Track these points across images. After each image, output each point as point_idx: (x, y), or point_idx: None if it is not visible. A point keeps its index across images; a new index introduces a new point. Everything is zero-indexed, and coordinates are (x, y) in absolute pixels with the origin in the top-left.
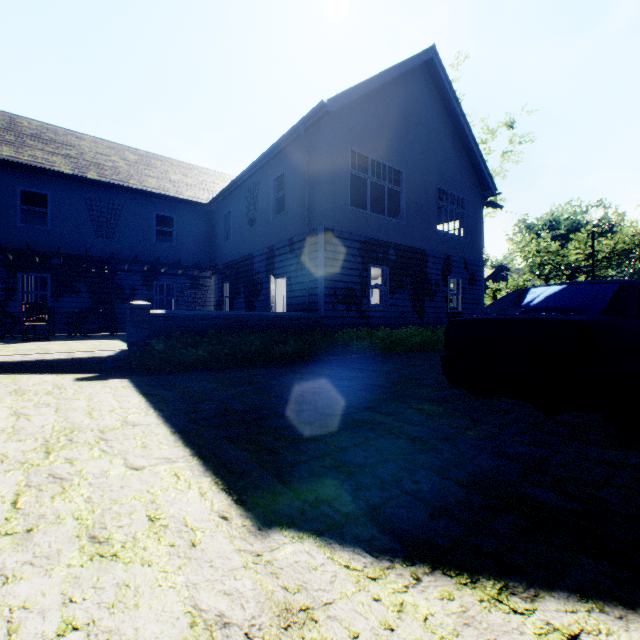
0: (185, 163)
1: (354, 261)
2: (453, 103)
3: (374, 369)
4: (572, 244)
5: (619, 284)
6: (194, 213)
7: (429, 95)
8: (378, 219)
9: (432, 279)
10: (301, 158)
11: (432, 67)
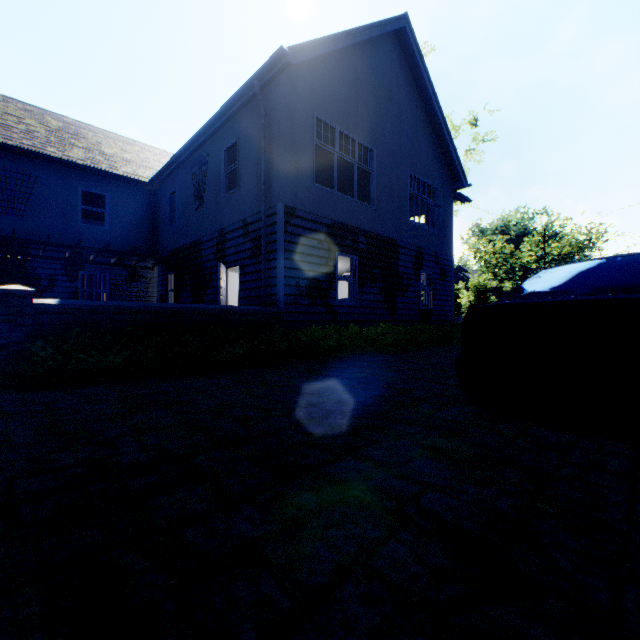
0: (125, 138)
1: (320, 247)
2: (426, 82)
3: (347, 376)
4: (525, 246)
5: None
6: (132, 192)
7: (401, 70)
8: (347, 201)
9: (404, 272)
10: (257, 122)
11: (404, 39)
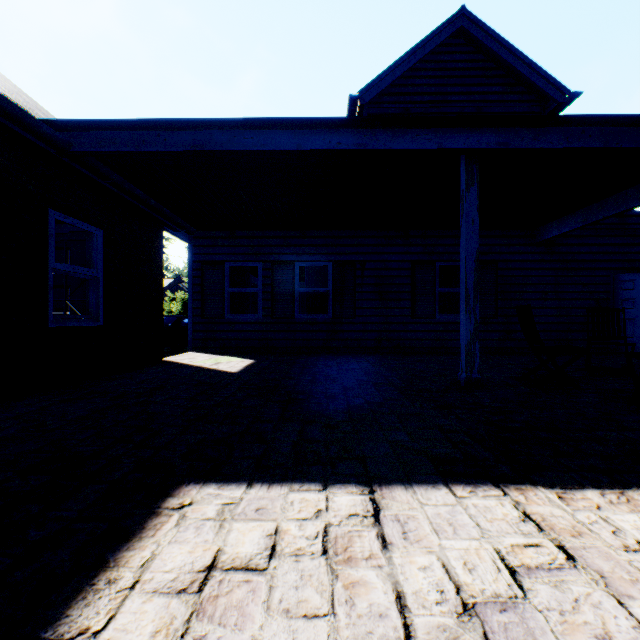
0: None
1: None
2: None
3: None
4: None
5: (178, 318)
6: None
7: None
8: None
9: None
10: None
11: None
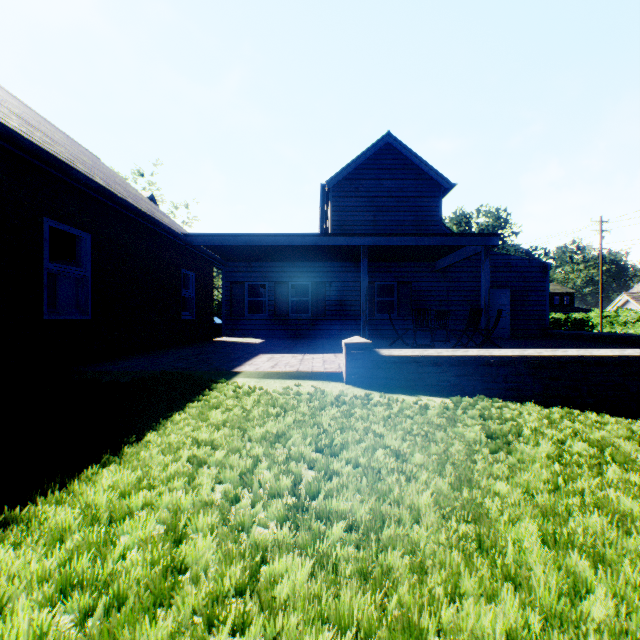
0: None
1: None
2: None
3: None
4: None
5: None
6: None
7: None
8: None
9: None
10: None
11: (152, 200)
